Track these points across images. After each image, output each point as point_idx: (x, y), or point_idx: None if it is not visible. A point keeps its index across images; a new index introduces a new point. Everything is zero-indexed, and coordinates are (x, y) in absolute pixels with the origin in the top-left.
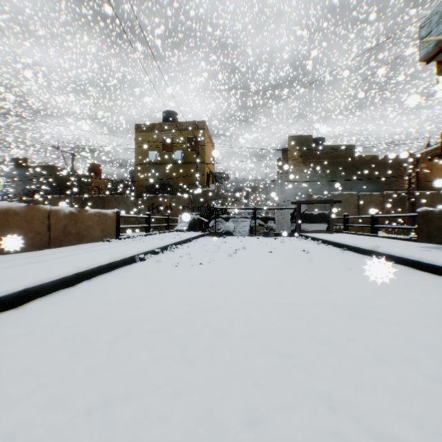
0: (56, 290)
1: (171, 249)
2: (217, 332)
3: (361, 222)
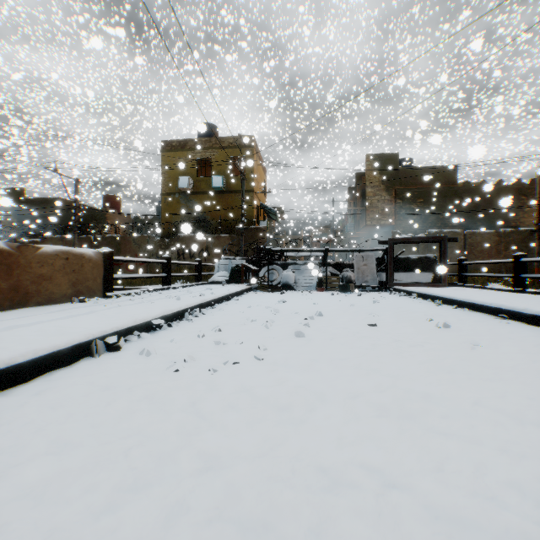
0: None
1: (191, 317)
2: None
3: (468, 271)
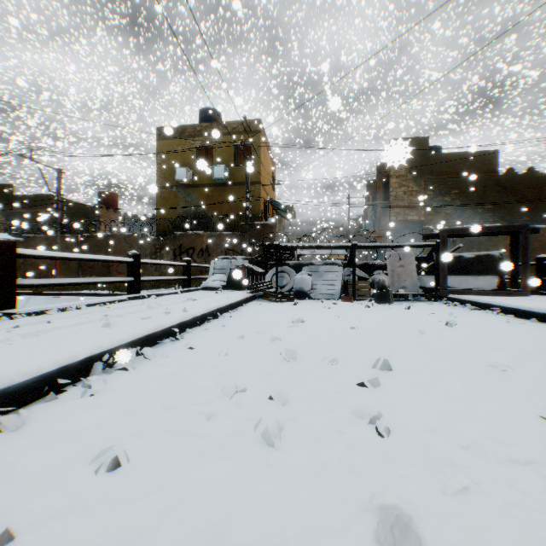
0: None
1: (108, 372)
2: None
3: None
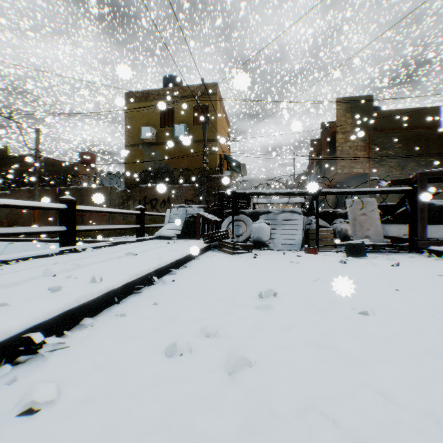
0: None
1: None
2: None
3: None
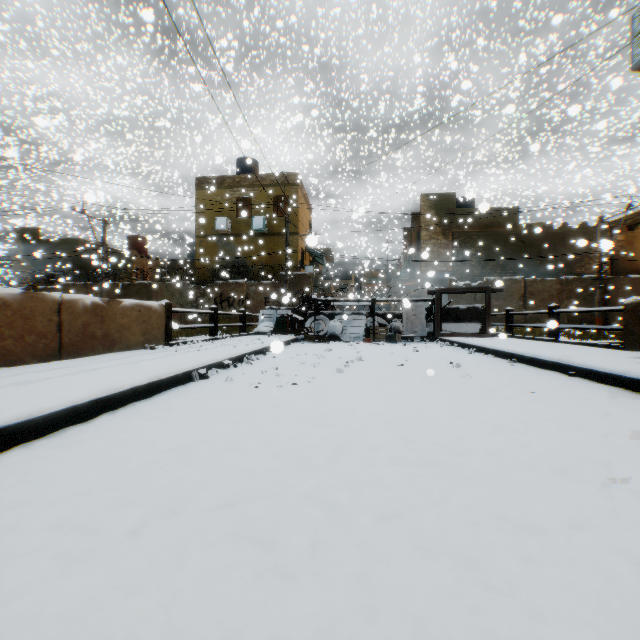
0: (59, 428)
1: (249, 361)
2: (331, 509)
3: (529, 321)
